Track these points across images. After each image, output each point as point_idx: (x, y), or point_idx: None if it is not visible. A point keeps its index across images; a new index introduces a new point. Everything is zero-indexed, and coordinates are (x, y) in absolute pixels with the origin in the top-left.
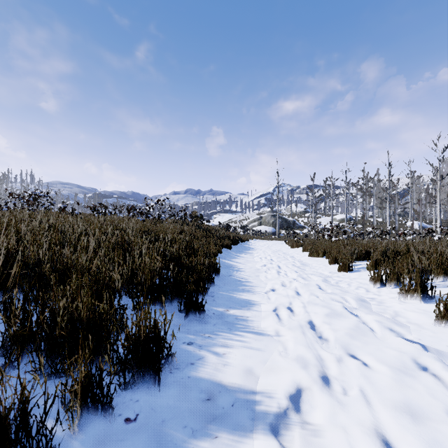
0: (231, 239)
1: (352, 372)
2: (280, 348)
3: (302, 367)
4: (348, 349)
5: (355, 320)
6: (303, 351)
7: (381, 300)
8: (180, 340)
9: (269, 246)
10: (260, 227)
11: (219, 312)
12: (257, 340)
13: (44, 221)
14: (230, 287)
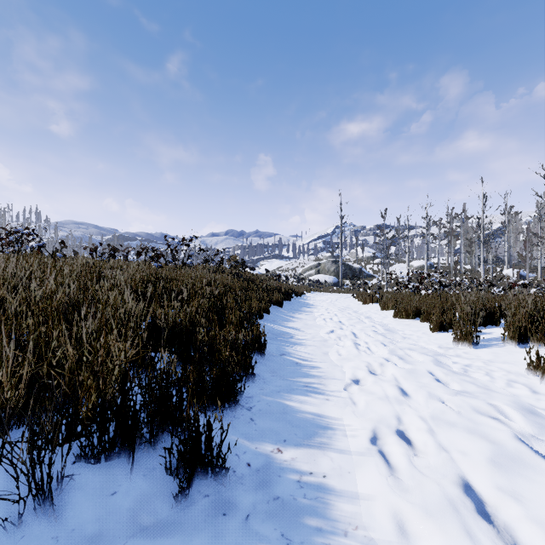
0: (282, 292)
1: None
2: None
3: None
4: None
5: None
6: None
7: None
8: None
9: (332, 301)
10: (318, 277)
11: (261, 459)
12: None
13: None
14: (283, 381)
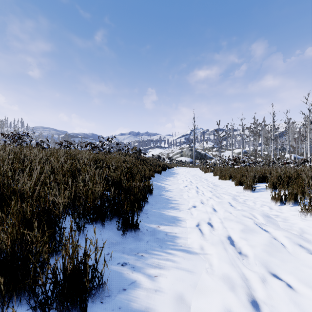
0: (161, 166)
1: (284, 302)
2: (207, 268)
3: (232, 294)
4: (272, 271)
5: (269, 238)
6: (229, 273)
7: (285, 217)
8: (115, 260)
9: (188, 171)
10: (181, 158)
11: (151, 228)
12: (185, 259)
13: (11, 152)
14: (161, 205)
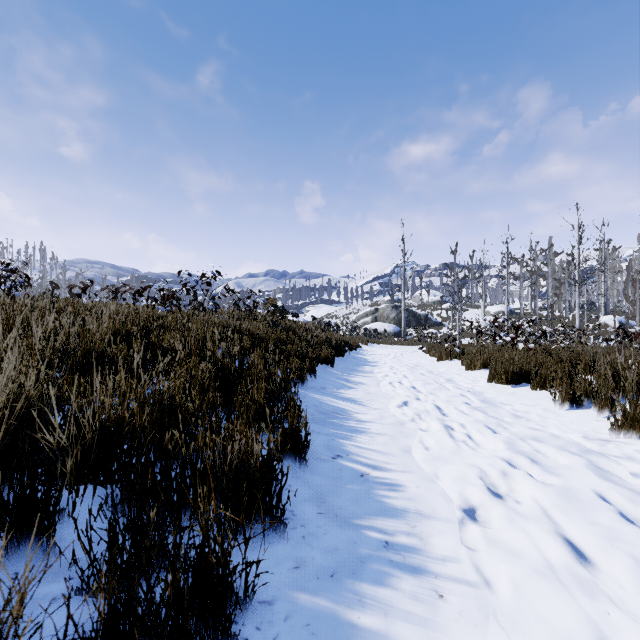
0: (333, 344)
1: None
2: None
3: None
4: None
5: None
6: None
7: None
8: None
9: (396, 356)
10: (376, 325)
11: None
12: None
13: None
14: (340, 529)
